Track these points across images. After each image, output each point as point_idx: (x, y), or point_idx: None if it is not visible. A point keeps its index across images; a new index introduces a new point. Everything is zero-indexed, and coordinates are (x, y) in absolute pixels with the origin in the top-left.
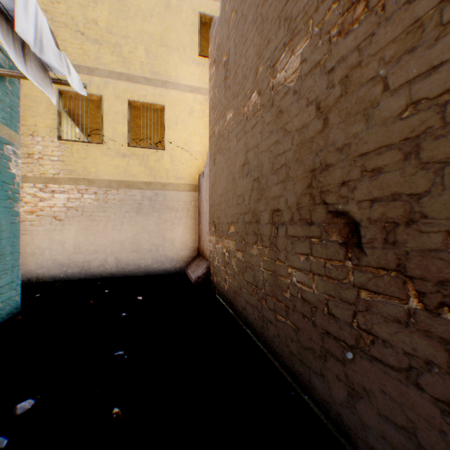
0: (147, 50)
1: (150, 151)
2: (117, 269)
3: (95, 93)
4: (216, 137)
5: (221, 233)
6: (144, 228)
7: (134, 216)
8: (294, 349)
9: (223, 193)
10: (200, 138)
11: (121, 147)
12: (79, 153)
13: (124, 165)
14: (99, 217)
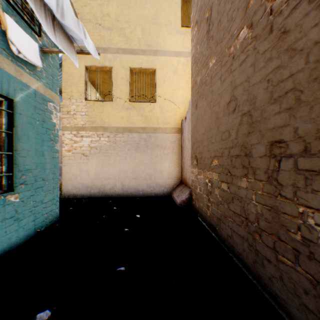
0: (143, 29)
1: (145, 104)
2: (122, 191)
3: (108, 66)
4: (198, 85)
5: (203, 165)
6: (141, 161)
7: (134, 153)
8: (309, 304)
9: (205, 131)
10: (182, 91)
11: (125, 102)
12: (98, 109)
13: (127, 116)
14: (110, 154)
